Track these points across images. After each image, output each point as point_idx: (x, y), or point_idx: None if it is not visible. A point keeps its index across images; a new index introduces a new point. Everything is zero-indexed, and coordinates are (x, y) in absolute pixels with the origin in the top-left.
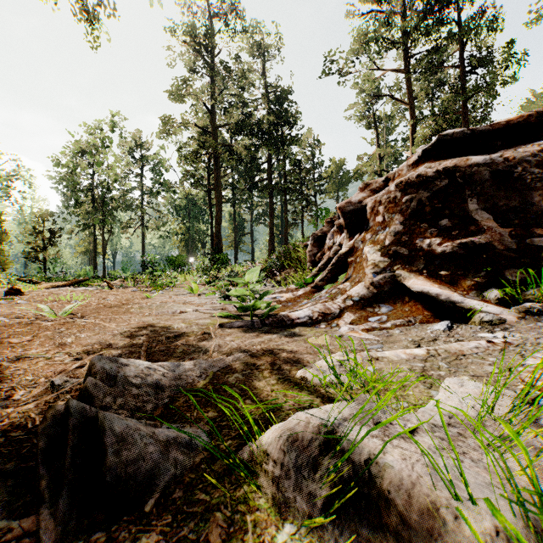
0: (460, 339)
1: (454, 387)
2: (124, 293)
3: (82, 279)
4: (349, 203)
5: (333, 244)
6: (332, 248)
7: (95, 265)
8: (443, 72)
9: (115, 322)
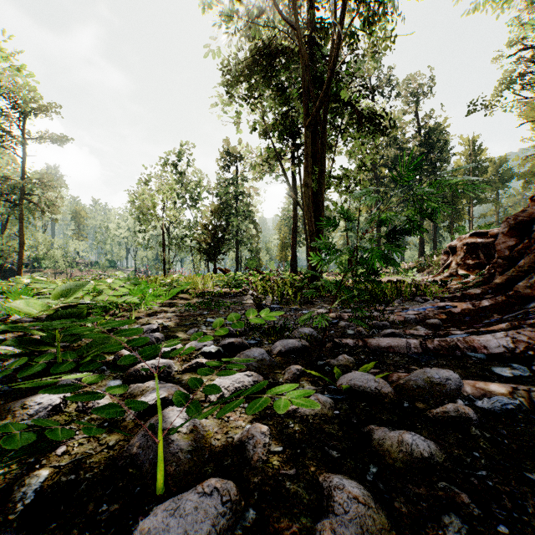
0: None
1: None
2: None
3: None
4: (451, 245)
5: None
6: None
7: None
8: None
9: None
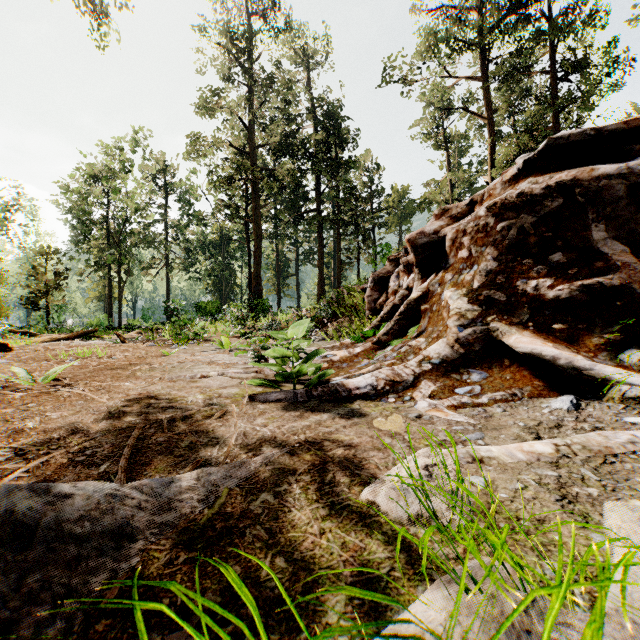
0: (597, 426)
1: (634, 531)
2: (137, 349)
3: (90, 330)
4: (422, 233)
5: (399, 288)
6: (397, 292)
7: (110, 313)
8: (528, 80)
9: (110, 393)
